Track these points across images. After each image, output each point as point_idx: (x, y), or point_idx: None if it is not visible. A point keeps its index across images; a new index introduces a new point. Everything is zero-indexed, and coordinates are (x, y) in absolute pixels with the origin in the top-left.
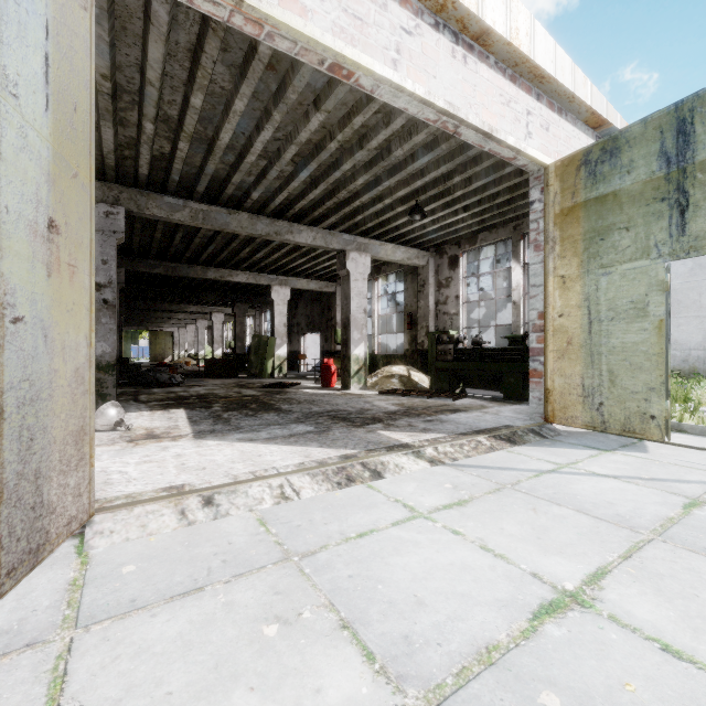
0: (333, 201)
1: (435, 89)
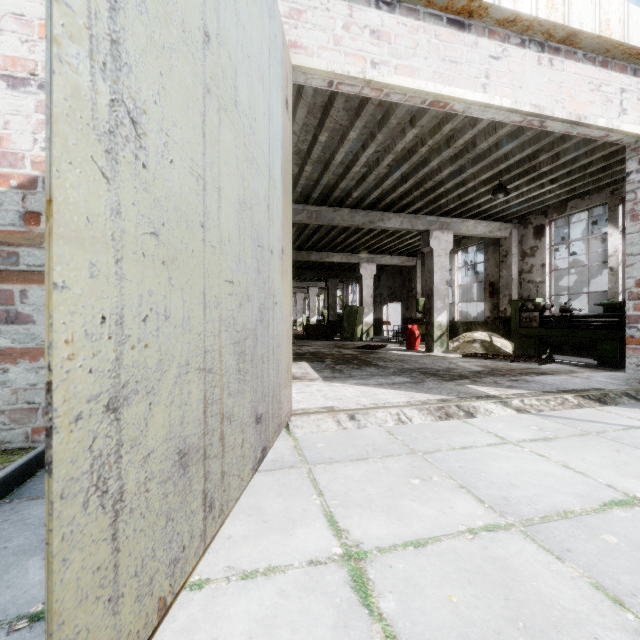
0: (420, 191)
1: (520, 98)
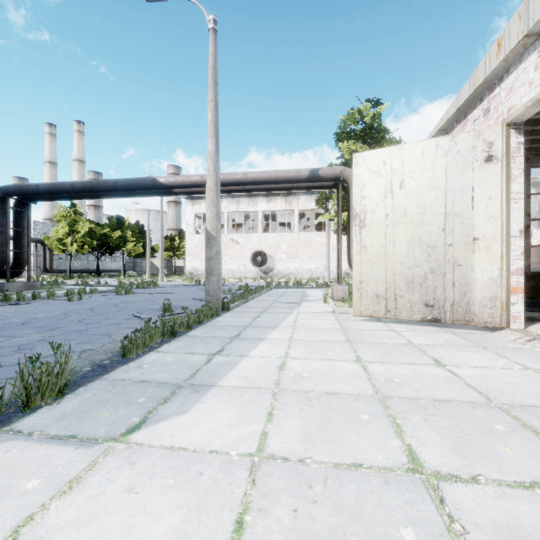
0: None
1: None
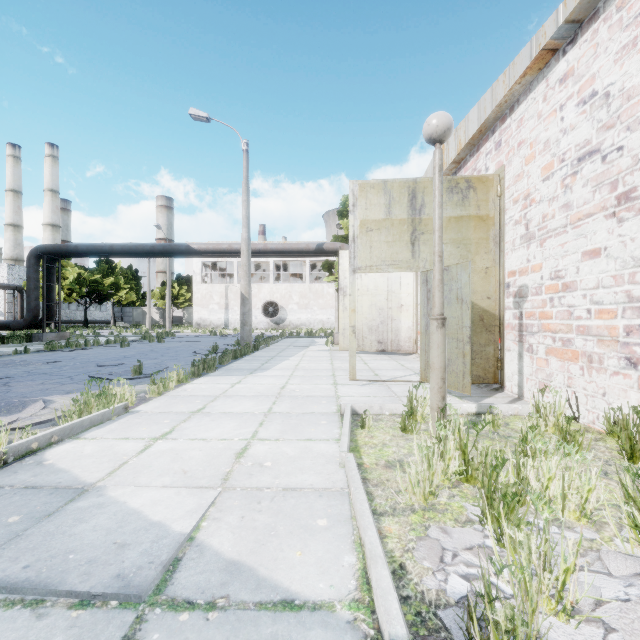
0: None
1: None
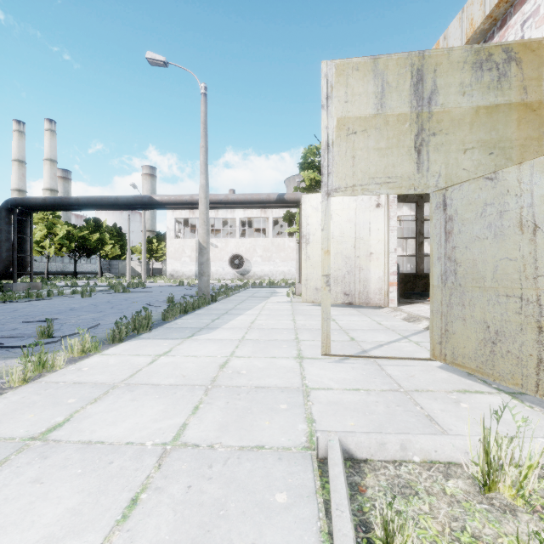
0: None
1: None
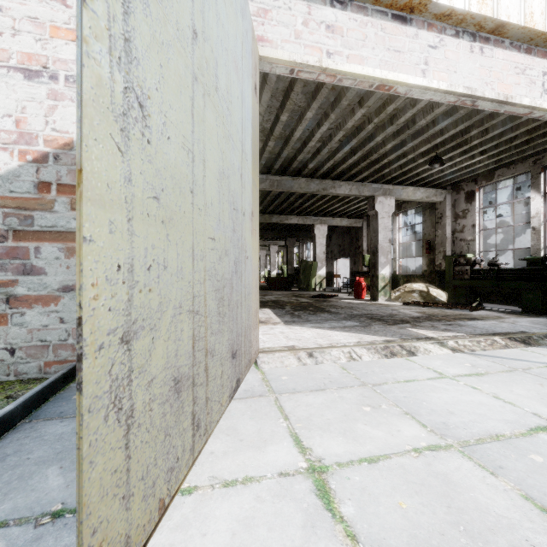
0: (366, 162)
1: (455, 81)
